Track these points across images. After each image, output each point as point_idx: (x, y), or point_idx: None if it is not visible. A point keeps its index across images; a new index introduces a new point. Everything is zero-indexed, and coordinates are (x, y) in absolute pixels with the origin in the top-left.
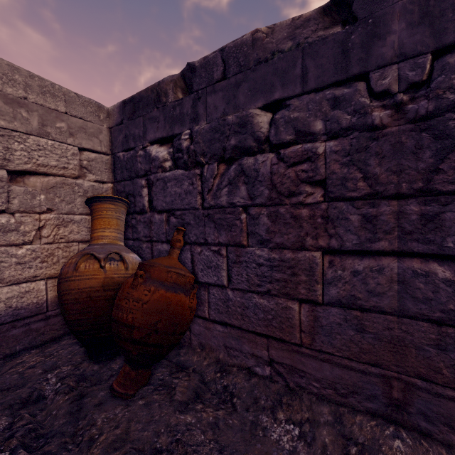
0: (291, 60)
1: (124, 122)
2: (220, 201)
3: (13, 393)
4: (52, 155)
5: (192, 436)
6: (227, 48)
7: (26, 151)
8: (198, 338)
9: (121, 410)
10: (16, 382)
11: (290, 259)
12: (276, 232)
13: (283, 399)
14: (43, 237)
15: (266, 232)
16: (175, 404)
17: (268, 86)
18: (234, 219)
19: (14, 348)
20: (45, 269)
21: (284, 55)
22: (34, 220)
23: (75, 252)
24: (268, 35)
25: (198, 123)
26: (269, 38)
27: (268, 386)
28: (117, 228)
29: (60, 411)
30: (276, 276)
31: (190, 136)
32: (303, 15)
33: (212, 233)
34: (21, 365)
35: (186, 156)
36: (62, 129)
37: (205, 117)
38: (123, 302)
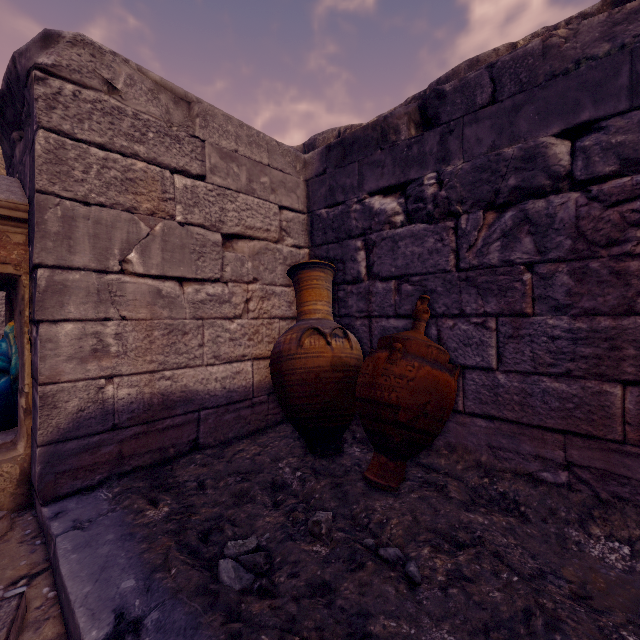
0: (609, 68)
1: (327, 172)
2: (487, 260)
3: (257, 476)
4: (257, 215)
5: (491, 536)
6: (498, 64)
7: (236, 212)
8: (444, 436)
9: (393, 501)
10: (251, 468)
11: (606, 328)
12: (581, 295)
13: (592, 513)
14: (249, 311)
15: (565, 296)
16: (454, 502)
17: (568, 105)
18: (509, 281)
19: (226, 435)
20: (251, 348)
21: (597, 62)
22: (242, 290)
23: (276, 330)
24: (567, 40)
25: (448, 163)
26: (568, 43)
27: (565, 496)
28: (328, 301)
29: (323, 495)
30: (580, 353)
31: (436, 181)
32: (625, 6)
33: (472, 301)
34: (244, 453)
35: (431, 205)
36: (265, 184)
37: (459, 155)
38: (380, 379)
